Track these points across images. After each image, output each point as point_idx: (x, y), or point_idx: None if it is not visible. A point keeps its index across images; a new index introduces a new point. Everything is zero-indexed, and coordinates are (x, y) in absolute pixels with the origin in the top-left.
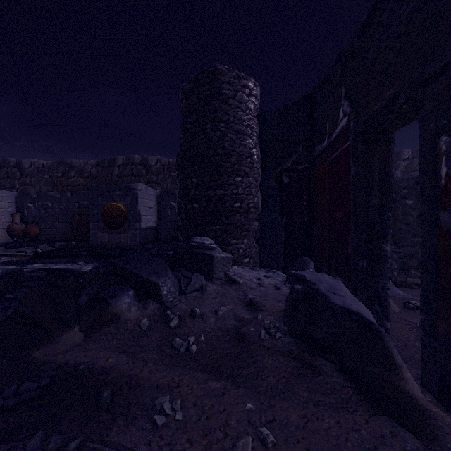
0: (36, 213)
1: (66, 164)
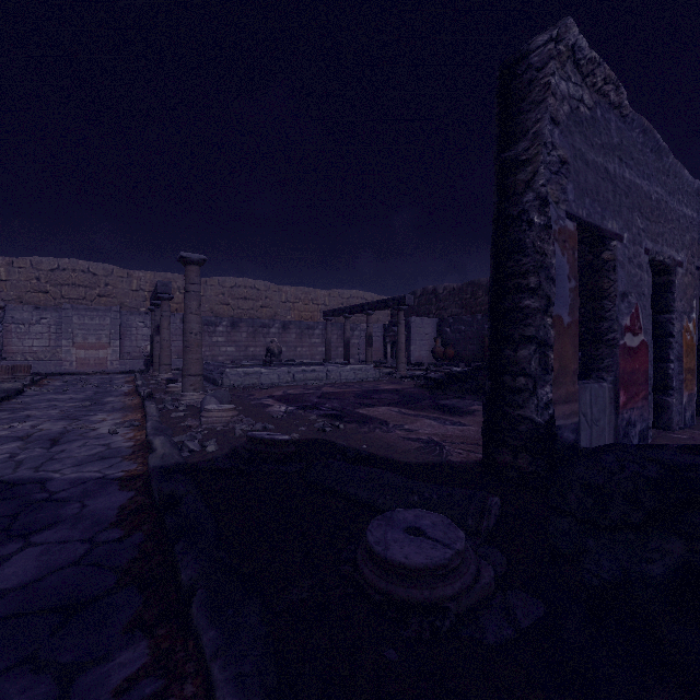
0: (452, 337)
1: (474, 284)
